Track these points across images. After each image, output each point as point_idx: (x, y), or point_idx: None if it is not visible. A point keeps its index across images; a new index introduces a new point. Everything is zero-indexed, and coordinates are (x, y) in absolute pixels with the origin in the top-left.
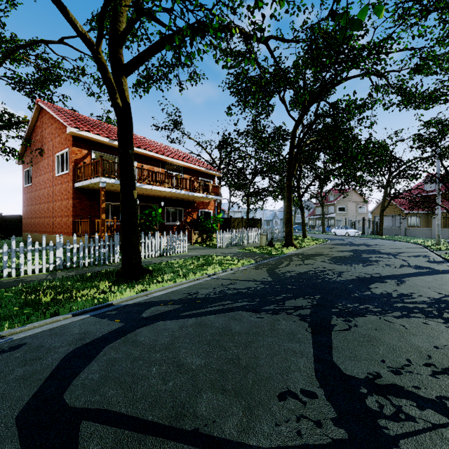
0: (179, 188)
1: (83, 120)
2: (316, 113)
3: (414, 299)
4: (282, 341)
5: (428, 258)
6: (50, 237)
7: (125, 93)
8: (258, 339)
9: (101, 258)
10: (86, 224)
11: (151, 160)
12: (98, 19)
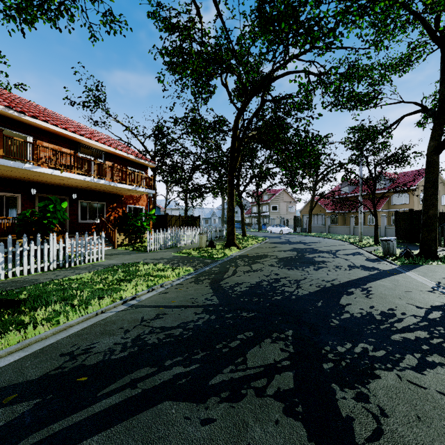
0: (96, 176)
1: None
2: (263, 97)
3: (404, 322)
4: None
5: (364, 256)
6: None
7: None
8: None
9: None
10: None
11: (56, 137)
12: None
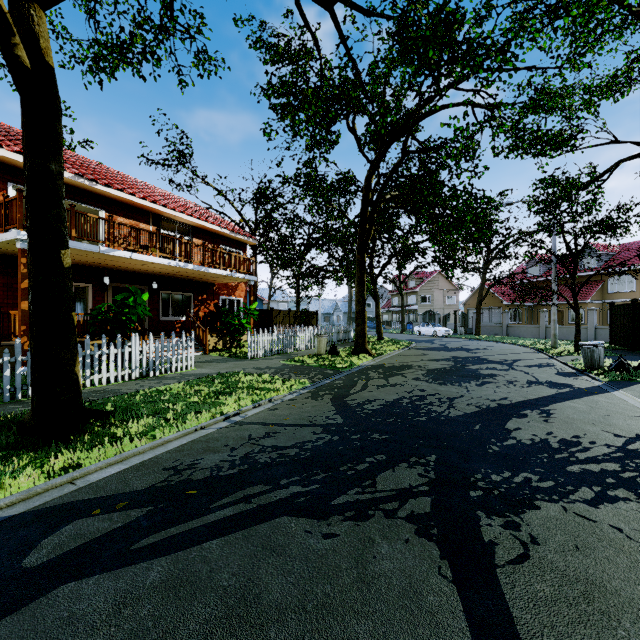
0: (182, 259)
1: None
2: (405, 147)
3: (590, 452)
4: (394, 632)
5: (554, 368)
6: None
7: (39, 42)
8: (332, 635)
9: (4, 389)
10: None
11: (133, 210)
12: None
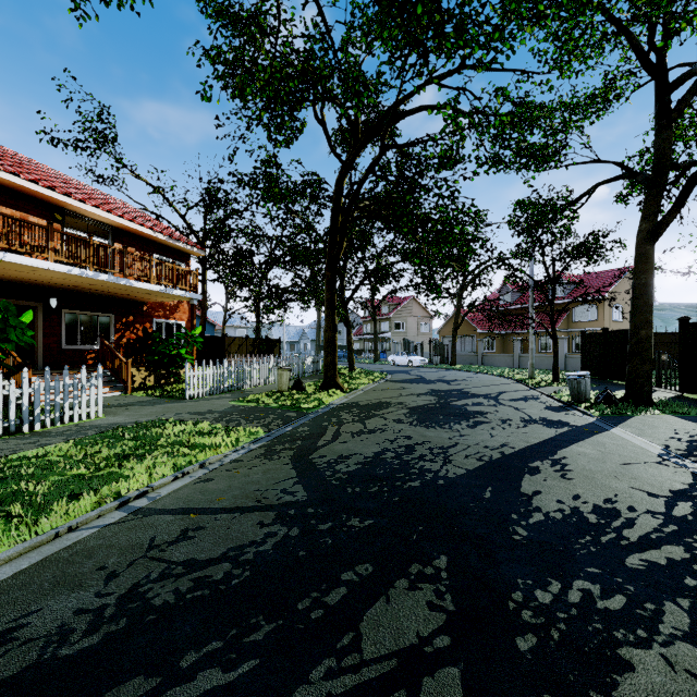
0: (91, 266)
1: None
2: (384, 140)
3: (638, 528)
4: None
5: (541, 402)
6: None
7: None
8: None
9: None
10: None
11: (17, 197)
12: None
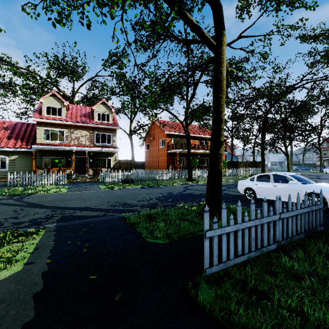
0: (205, 150)
1: (168, 125)
2: (266, 116)
3: None
4: None
5: None
6: (157, 170)
7: (188, 131)
8: None
9: (180, 176)
10: (172, 165)
11: (193, 137)
12: (184, 118)
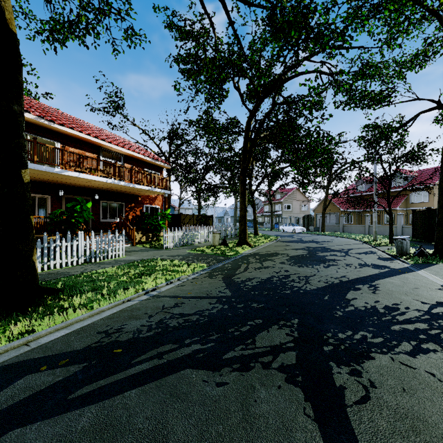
0: (116, 178)
1: None
2: (274, 100)
3: (406, 315)
4: None
5: (376, 255)
6: None
7: (4, 14)
8: None
9: None
10: None
11: (81, 143)
12: None
